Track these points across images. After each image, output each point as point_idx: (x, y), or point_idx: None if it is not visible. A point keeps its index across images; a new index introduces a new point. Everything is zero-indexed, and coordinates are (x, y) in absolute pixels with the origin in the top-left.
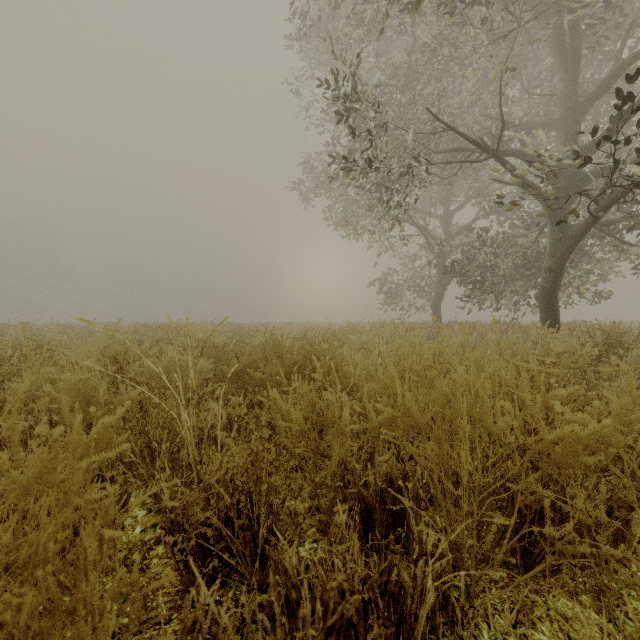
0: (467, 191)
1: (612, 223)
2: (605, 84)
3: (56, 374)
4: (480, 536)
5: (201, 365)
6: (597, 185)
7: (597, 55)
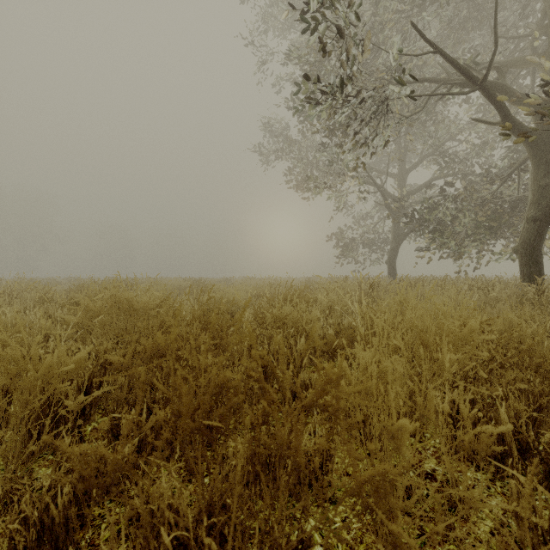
0: (422, 150)
1: None
2: None
3: None
4: None
5: (47, 364)
6: None
7: None
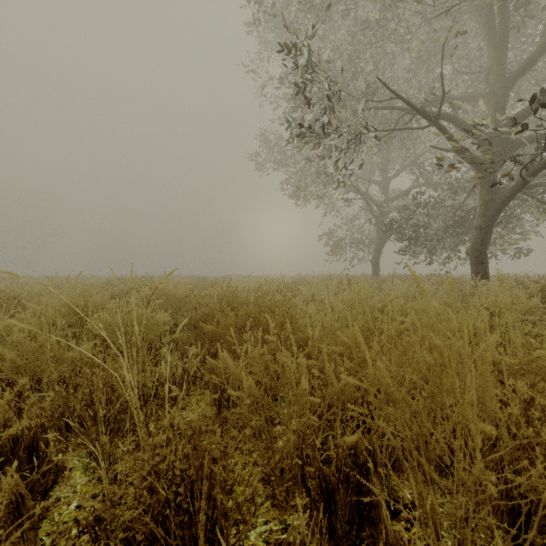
0: (403, 160)
1: (535, 186)
2: (531, 60)
3: (13, 326)
4: (471, 539)
5: (158, 317)
6: (529, 149)
7: (519, 38)
